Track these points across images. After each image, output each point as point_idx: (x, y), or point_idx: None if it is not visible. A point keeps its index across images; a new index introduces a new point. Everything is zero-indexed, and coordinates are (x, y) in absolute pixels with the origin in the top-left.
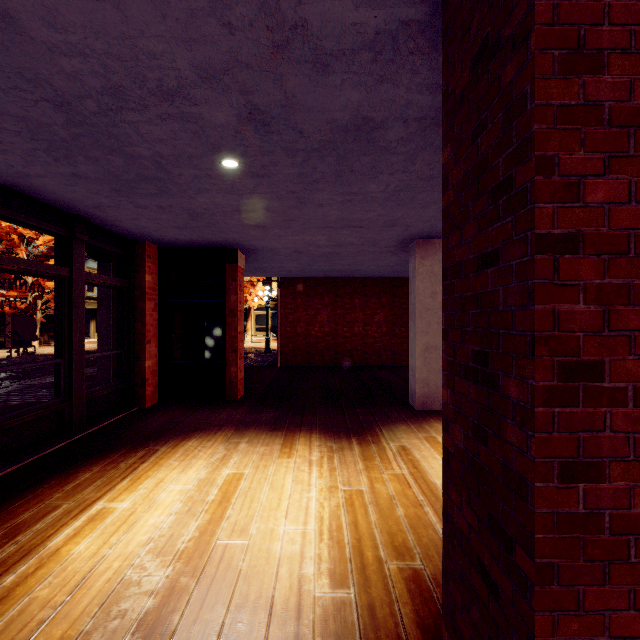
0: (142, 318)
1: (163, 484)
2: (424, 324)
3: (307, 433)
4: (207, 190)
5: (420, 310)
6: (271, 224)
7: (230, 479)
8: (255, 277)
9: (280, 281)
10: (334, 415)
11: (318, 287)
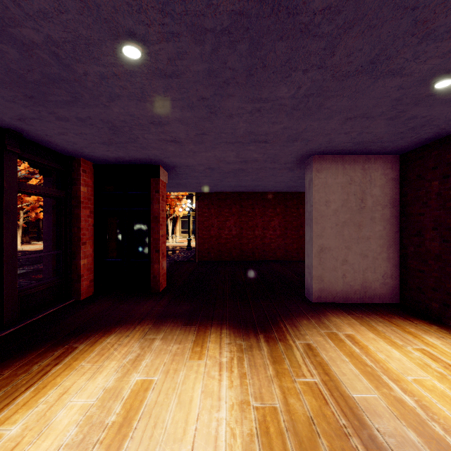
0: (78, 223)
1: (66, 396)
2: (319, 228)
3: (218, 328)
4: (118, 96)
5: (316, 216)
6: (186, 139)
7: (137, 389)
8: (180, 194)
9: (198, 195)
10: (241, 308)
11: (227, 200)
